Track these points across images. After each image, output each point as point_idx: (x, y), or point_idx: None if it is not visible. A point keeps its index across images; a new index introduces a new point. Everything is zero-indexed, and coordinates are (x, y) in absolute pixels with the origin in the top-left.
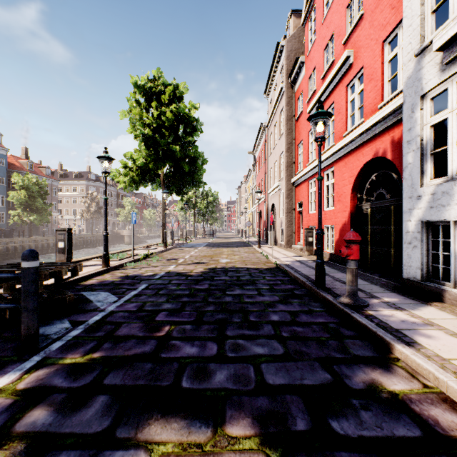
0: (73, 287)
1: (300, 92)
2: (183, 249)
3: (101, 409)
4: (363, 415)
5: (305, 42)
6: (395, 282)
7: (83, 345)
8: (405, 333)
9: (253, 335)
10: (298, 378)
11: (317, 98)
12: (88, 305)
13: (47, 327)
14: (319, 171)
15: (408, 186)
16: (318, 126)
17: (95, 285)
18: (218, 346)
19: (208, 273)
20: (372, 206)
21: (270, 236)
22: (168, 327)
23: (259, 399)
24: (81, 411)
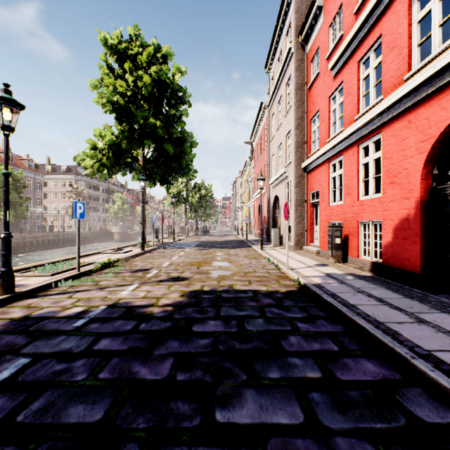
0: None
1: (316, 49)
2: (165, 251)
3: None
4: None
5: None
6: None
7: None
8: None
9: None
10: None
11: (348, 41)
12: None
13: None
14: None
15: None
16: None
17: None
18: None
19: (184, 307)
20: None
21: (274, 235)
22: None
23: None
24: None
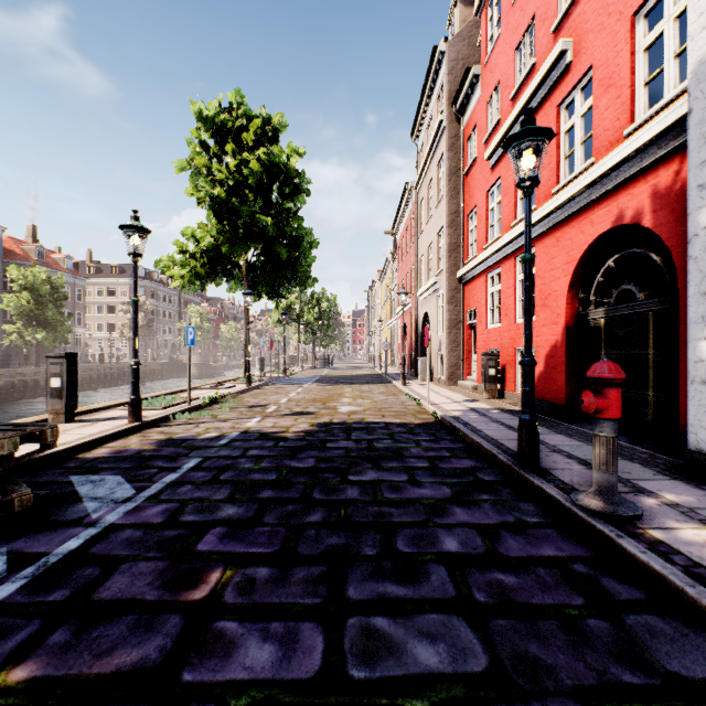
0: (61, 464)
1: (473, 127)
2: (278, 388)
3: None
4: None
5: (482, 42)
6: (666, 455)
7: (2, 635)
8: None
9: (409, 601)
10: None
11: (503, 132)
12: (68, 510)
13: None
14: (527, 244)
15: (699, 271)
16: (526, 155)
17: (102, 461)
18: (327, 640)
19: (316, 433)
20: (609, 313)
21: (422, 366)
22: (219, 573)
23: None
24: None
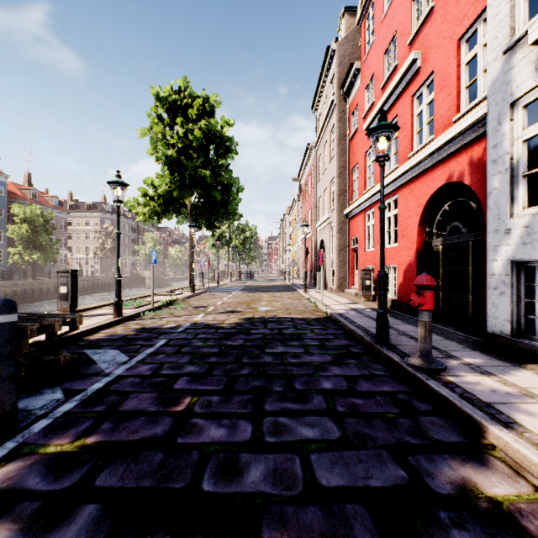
0: (75, 343)
1: (355, 105)
2: (214, 294)
3: (85, 528)
4: (457, 537)
5: (361, 45)
6: (476, 337)
7: (75, 425)
8: (499, 408)
9: (300, 411)
10: (361, 477)
11: (376, 112)
12: (89, 368)
13: (32, 398)
14: (381, 199)
15: (493, 216)
16: (381, 141)
17: (102, 341)
18: (254, 427)
19: (243, 324)
20: (444, 242)
21: (319, 279)
22: (190, 398)
23: (309, 511)
24: (56, 531)
